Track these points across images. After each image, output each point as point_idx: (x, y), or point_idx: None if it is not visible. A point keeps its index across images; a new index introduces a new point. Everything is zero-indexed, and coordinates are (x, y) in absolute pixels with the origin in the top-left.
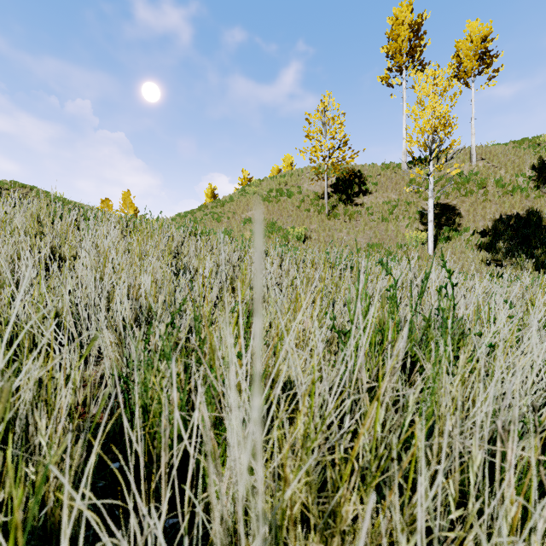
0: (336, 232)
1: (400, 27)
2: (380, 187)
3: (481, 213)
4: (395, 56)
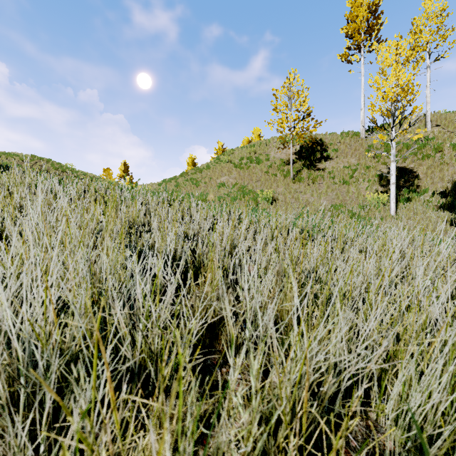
0: (301, 194)
1: (358, 9)
2: (341, 153)
3: (439, 175)
4: (354, 35)
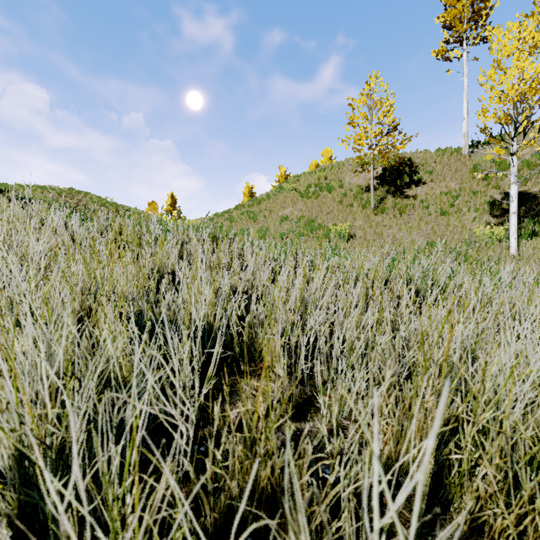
0: (385, 229)
1: None
2: (436, 175)
3: None
4: (454, 24)
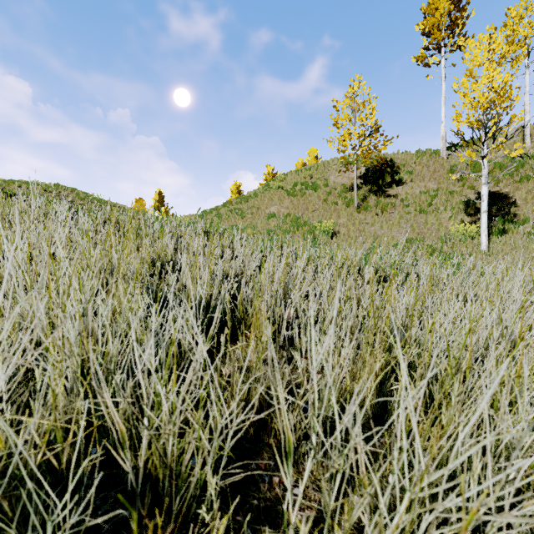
0: (367, 226)
1: (438, 0)
2: (416, 176)
3: None
4: (432, 32)
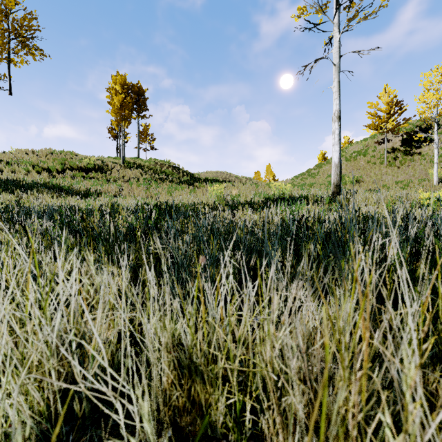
0: (385, 176)
1: None
2: None
3: None
4: None
